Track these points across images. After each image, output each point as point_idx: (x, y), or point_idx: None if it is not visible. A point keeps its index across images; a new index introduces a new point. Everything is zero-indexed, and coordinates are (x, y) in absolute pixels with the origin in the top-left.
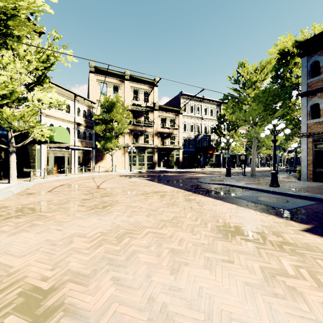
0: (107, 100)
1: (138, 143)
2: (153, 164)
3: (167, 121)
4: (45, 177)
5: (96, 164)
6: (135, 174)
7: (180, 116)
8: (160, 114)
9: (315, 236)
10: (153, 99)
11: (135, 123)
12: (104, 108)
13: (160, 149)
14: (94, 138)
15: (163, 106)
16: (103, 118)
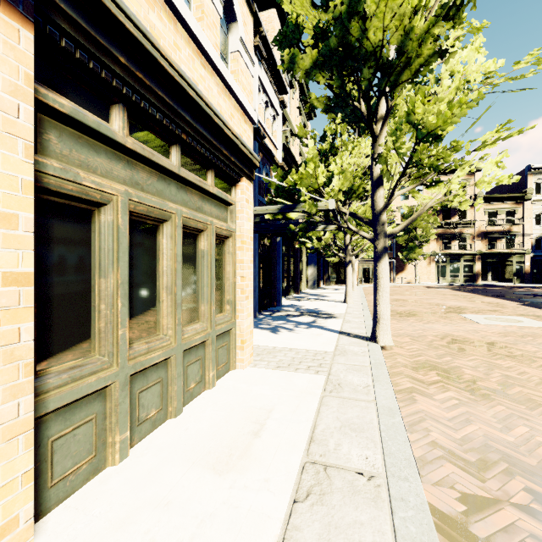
0: (410, 211)
1: (449, 250)
2: (474, 276)
3: (499, 215)
4: (362, 284)
5: (396, 275)
6: (443, 287)
7: (525, 204)
8: (486, 207)
9: (516, 304)
10: (474, 189)
11: (444, 226)
12: (406, 218)
13: (485, 256)
14: (394, 248)
15: (490, 196)
16: (405, 228)
